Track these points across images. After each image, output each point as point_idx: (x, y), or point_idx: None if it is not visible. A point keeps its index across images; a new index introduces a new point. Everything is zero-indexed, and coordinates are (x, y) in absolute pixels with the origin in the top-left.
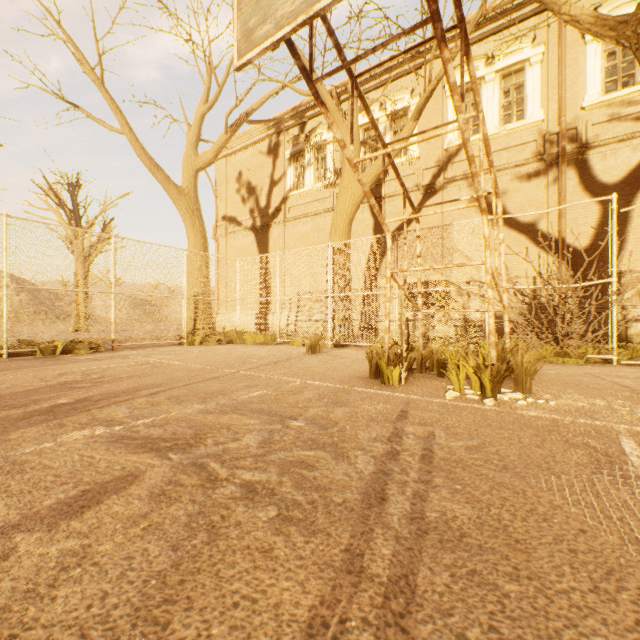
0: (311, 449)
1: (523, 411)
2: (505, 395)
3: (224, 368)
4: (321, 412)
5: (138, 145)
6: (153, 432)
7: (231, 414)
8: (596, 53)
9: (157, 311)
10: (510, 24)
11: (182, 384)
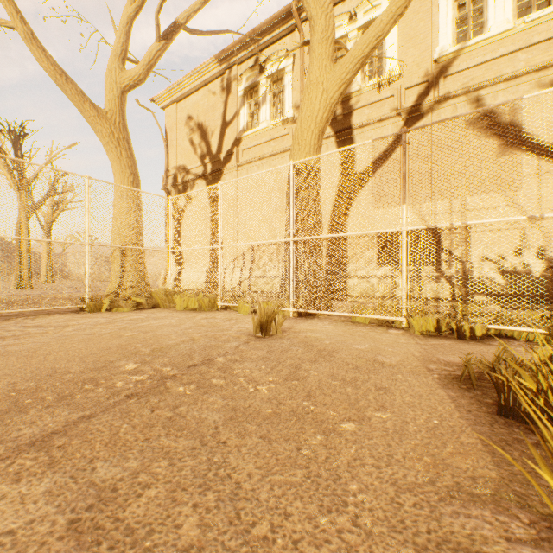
0: None
1: None
2: None
3: None
4: None
5: (35, 44)
6: None
7: None
8: None
9: (36, 263)
10: None
11: None
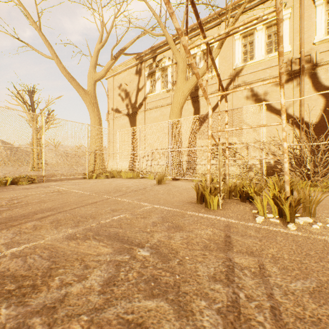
0: (153, 296)
1: (324, 236)
2: (300, 220)
3: (103, 195)
4: (164, 238)
5: (61, 65)
6: (11, 266)
7: (91, 240)
8: (322, 12)
9: (70, 159)
10: None
11: (69, 208)
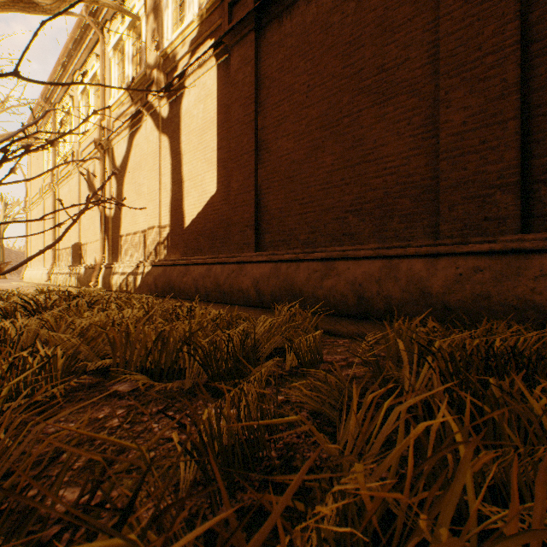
0: None
1: None
2: None
3: None
4: None
5: None
6: None
7: None
8: (116, 66)
9: None
10: (94, 44)
11: None
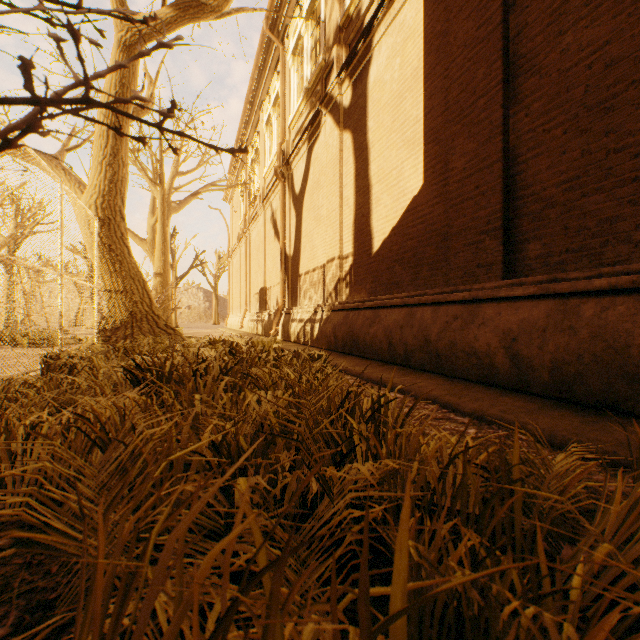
0: None
1: None
2: None
3: None
4: None
5: None
6: None
7: None
8: (295, 75)
9: None
10: (275, 64)
11: None
